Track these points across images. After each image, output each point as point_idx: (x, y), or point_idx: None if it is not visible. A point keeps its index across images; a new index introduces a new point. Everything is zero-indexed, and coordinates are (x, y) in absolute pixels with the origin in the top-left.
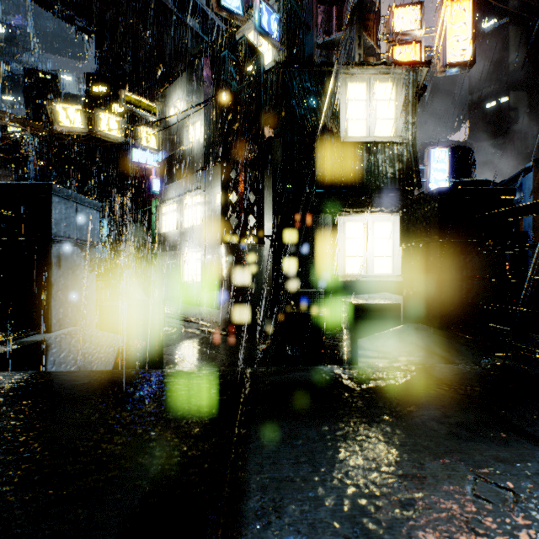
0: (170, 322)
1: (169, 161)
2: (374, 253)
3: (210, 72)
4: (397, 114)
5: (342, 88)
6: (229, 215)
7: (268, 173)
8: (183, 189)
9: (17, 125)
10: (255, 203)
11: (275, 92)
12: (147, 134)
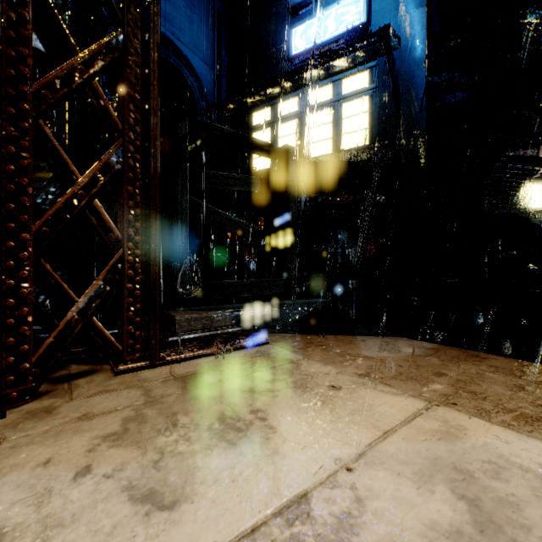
0: None
1: None
2: None
3: None
4: None
5: (528, 188)
6: None
7: None
8: None
9: None
10: None
11: None
12: None
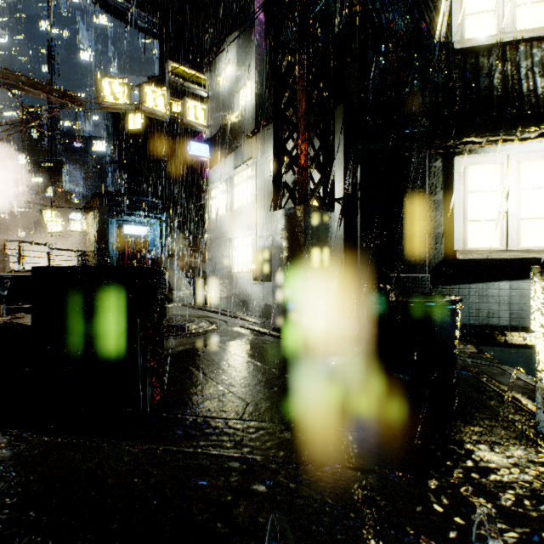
0: (211, 318)
1: (219, 136)
2: (520, 213)
3: (263, 17)
4: None
5: None
6: (284, 169)
7: (338, 112)
8: (232, 165)
9: (57, 97)
10: (321, 149)
11: (348, 0)
12: (196, 109)
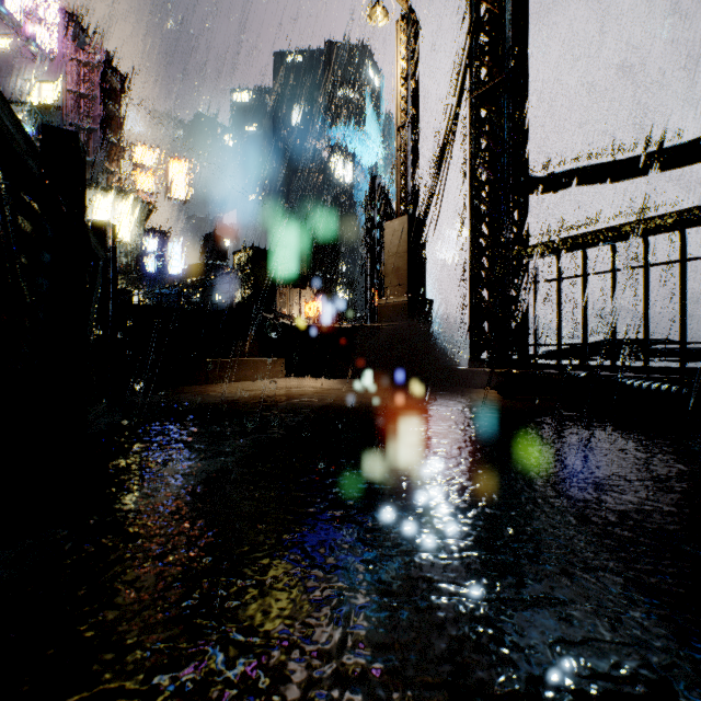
0: None
1: None
2: None
3: None
4: (131, 226)
5: (89, 198)
6: None
7: None
8: None
9: None
10: None
11: None
12: None
